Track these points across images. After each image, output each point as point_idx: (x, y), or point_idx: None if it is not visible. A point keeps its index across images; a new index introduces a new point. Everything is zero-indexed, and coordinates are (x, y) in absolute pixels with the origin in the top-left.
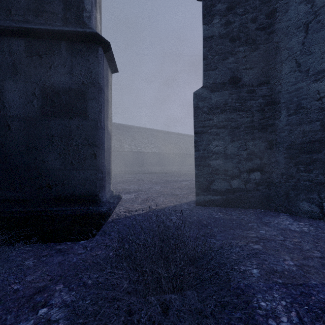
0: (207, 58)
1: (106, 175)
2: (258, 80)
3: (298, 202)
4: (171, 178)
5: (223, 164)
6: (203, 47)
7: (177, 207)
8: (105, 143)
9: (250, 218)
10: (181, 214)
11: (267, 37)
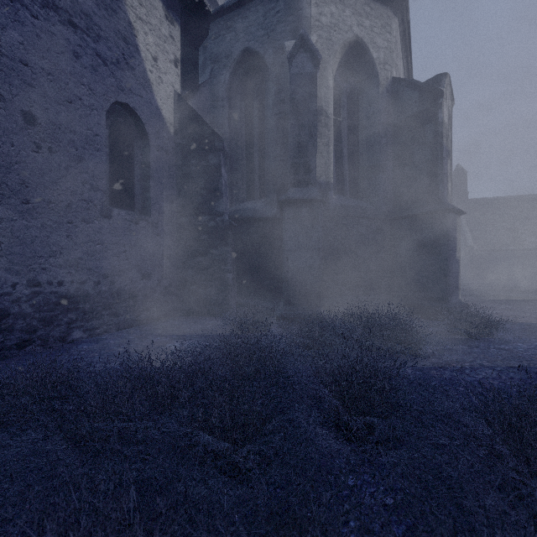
0: None
1: (454, 288)
2: None
3: None
4: None
5: None
6: None
7: (536, 324)
8: (453, 268)
9: None
10: (531, 327)
11: None
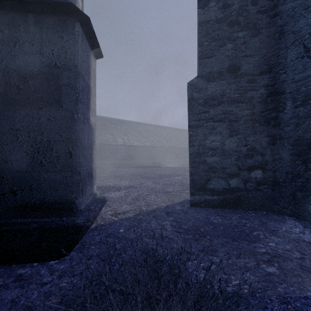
0: (203, 45)
1: (86, 177)
2: (259, 68)
3: (307, 205)
4: (163, 172)
5: (220, 161)
6: (199, 33)
7: (170, 208)
8: (85, 139)
9: (253, 223)
10: (174, 218)
11: (269, 21)
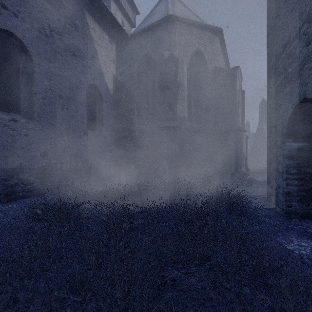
0: None
1: (241, 165)
2: None
3: None
4: None
5: None
6: None
7: None
8: (241, 156)
9: None
10: None
11: None
